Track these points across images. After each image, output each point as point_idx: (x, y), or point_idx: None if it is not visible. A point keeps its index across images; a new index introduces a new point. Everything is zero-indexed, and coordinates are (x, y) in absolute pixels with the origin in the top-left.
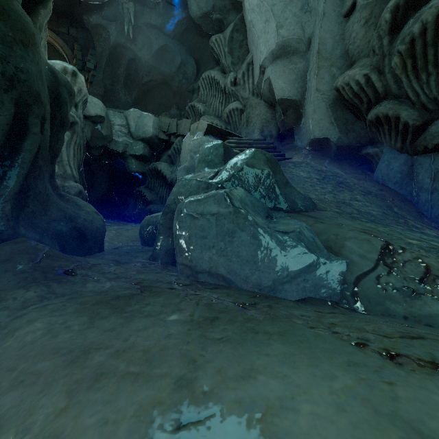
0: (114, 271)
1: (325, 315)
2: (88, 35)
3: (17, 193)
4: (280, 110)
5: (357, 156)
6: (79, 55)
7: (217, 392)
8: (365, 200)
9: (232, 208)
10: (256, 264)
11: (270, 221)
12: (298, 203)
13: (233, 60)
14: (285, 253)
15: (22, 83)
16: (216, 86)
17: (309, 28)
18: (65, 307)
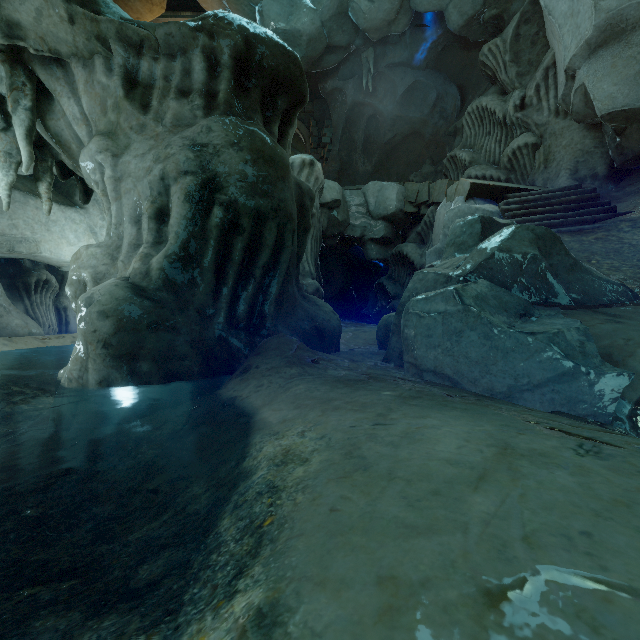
0: (348, 366)
1: (532, 411)
2: (324, 104)
3: (277, 297)
4: (611, 129)
5: None
6: (314, 131)
7: (399, 419)
8: None
9: (461, 306)
10: (488, 367)
11: (526, 321)
12: (592, 294)
13: (520, 69)
14: (527, 357)
15: (282, 210)
16: (490, 118)
17: None
18: (315, 381)
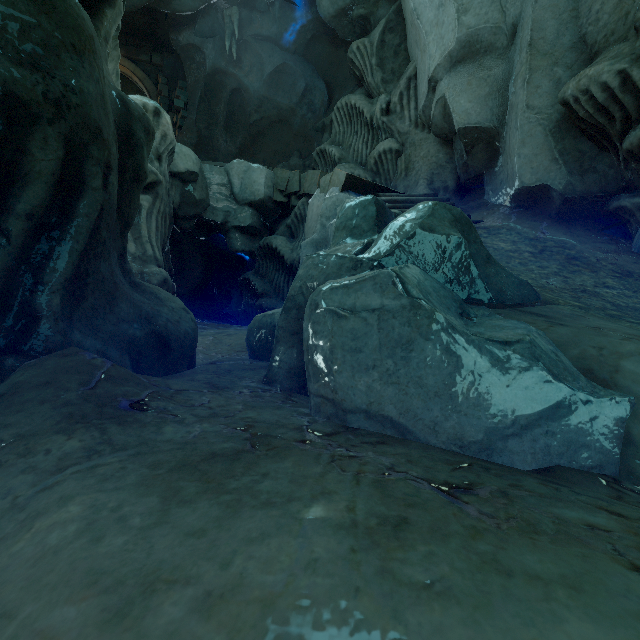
0: (209, 404)
1: None
2: (177, 61)
3: (70, 279)
4: (460, 147)
5: (600, 214)
6: (164, 90)
7: None
8: (624, 286)
9: (407, 300)
10: (454, 400)
11: (467, 323)
12: (508, 291)
13: (384, 75)
14: (508, 381)
15: (74, 109)
16: (358, 117)
17: (513, 7)
18: (124, 472)
